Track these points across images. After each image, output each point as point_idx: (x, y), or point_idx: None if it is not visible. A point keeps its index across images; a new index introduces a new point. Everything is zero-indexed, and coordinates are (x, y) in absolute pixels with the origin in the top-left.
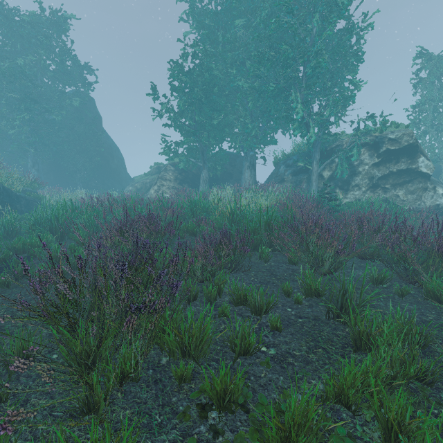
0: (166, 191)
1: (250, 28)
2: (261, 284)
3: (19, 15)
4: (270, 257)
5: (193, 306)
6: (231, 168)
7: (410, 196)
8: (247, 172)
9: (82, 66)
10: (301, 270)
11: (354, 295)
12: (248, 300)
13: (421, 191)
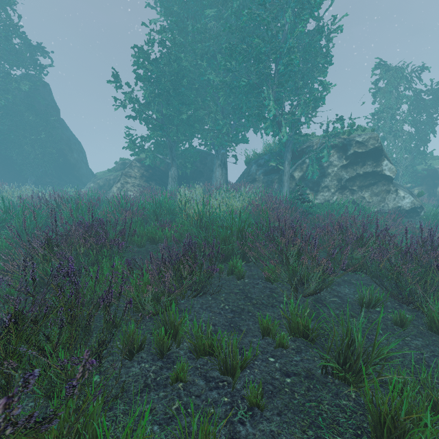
0: (131, 189)
1: (222, 19)
2: (234, 315)
3: None
4: (244, 273)
5: (136, 364)
6: (202, 166)
7: (375, 198)
8: (218, 170)
9: (34, 47)
10: (284, 299)
11: (358, 341)
12: (215, 355)
13: (385, 193)
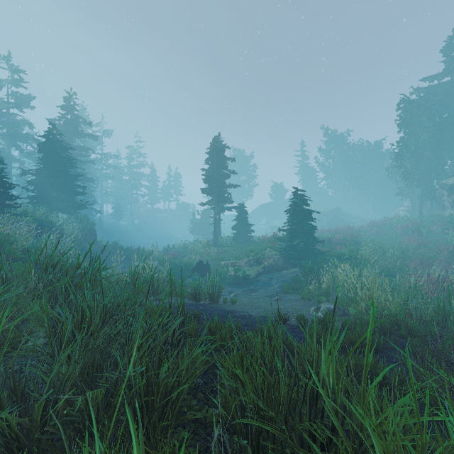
0: (398, 212)
1: None
2: None
3: (362, 150)
4: None
5: None
6: None
7: None
8: None
9: None
10: None
11: None
12: None
13: None
